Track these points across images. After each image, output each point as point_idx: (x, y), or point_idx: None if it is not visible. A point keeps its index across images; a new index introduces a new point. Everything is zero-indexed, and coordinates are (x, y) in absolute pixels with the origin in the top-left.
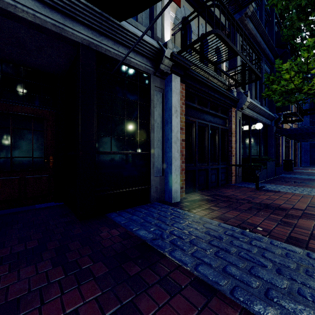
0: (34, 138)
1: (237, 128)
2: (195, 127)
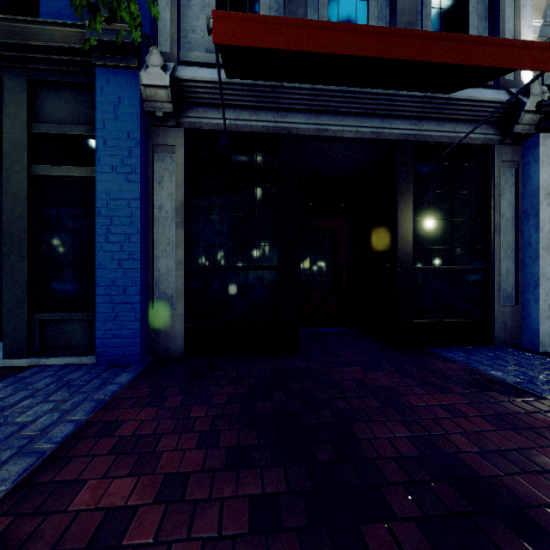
0: (328, 253)
1: None
2: None
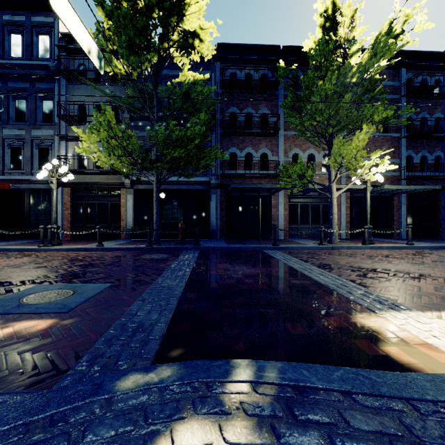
0: None
1: (131, 201)
2: (83, 206)
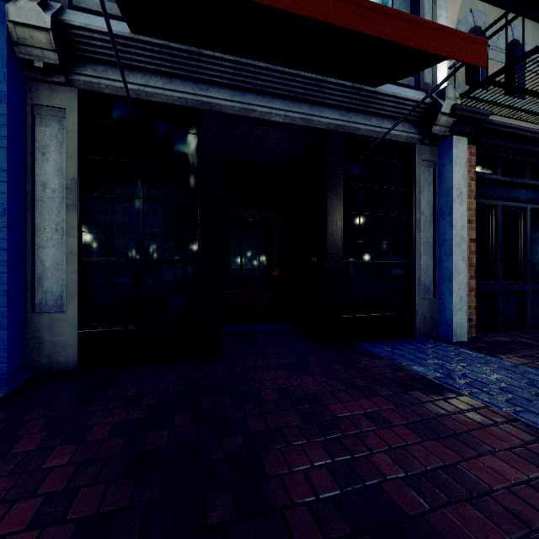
0: (260, 246)
1: None
2: (496, 216)
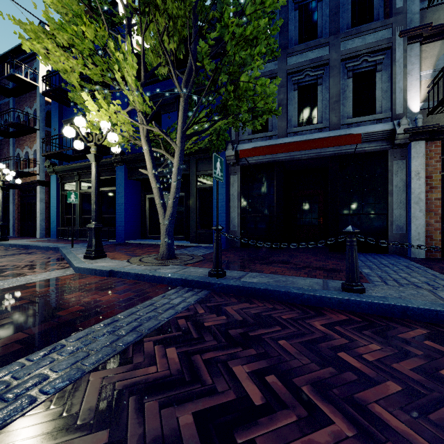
0: (313, 207)
1: None
2: None
